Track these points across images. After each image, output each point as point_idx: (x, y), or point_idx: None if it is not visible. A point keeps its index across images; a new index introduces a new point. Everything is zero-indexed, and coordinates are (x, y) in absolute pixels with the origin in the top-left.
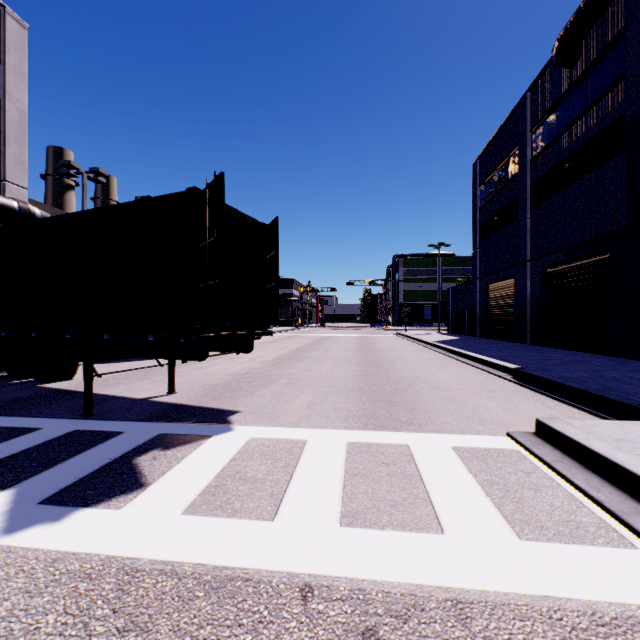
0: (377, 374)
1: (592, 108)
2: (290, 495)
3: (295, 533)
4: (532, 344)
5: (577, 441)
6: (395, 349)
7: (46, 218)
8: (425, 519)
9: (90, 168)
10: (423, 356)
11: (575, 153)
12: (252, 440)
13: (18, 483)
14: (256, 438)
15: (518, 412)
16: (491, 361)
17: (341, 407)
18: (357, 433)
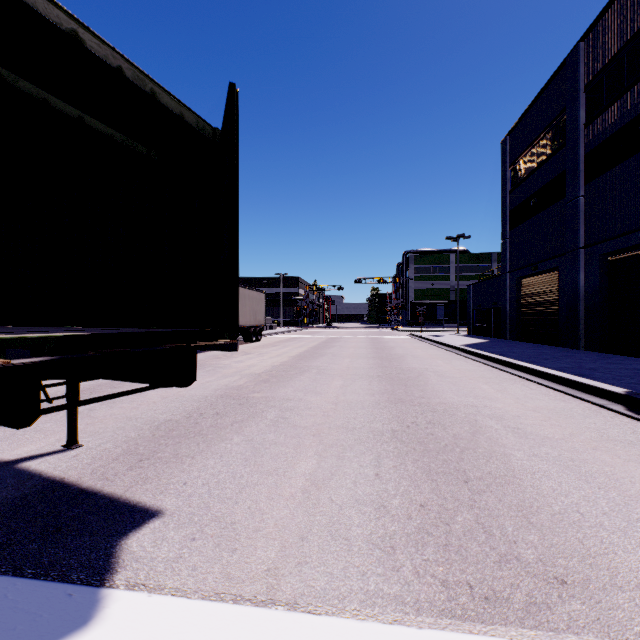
0: (411, 399)
1: None
2: None
3: None
4: (586, 349)
5: None
6: (418, 355)
7: None
8: None
9: None
10: (459, 366)
11: None
12: None
13: None
14: None
15: None
16: (571, 378)
17: (372, 497)
18: None
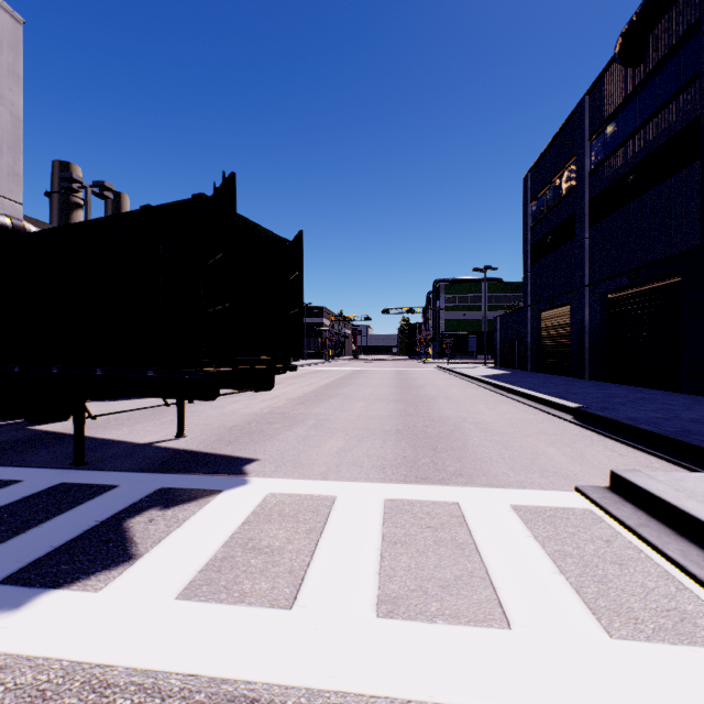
0: (418, 414)
1: (661, 112)
2: (314, 571)
3: (319, 627)
4: (591, 379)
5: (666, 500)
6: (437, 385)
7: (31, 233)
8: (485, 607)
9: (94, 182)
10: (469, 393)
11: (641, 163)
12: (270, 496)
13: None
14: (275, 494)
15: (585, 460)
16: (547, 399)
17: (377, 454)
18: (396, 487)
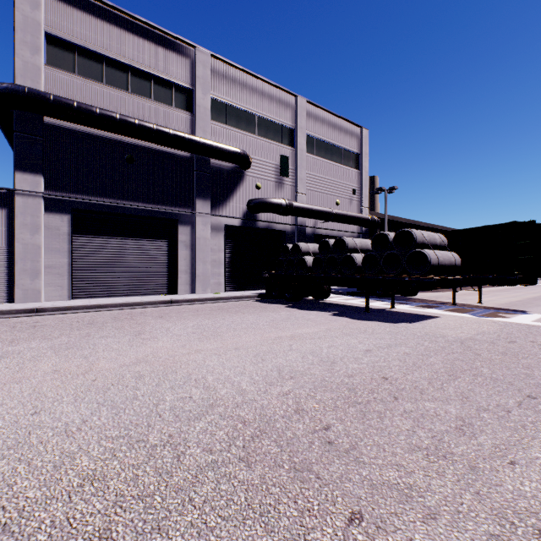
0: None
1: None
2: None
3: None
4: None
5: None
6: None
7: None
8: None
9: (389, 188)
10: None
11: None
12: None
13: (464, 313)
14: None
15: None
16: None
17: None
18: None
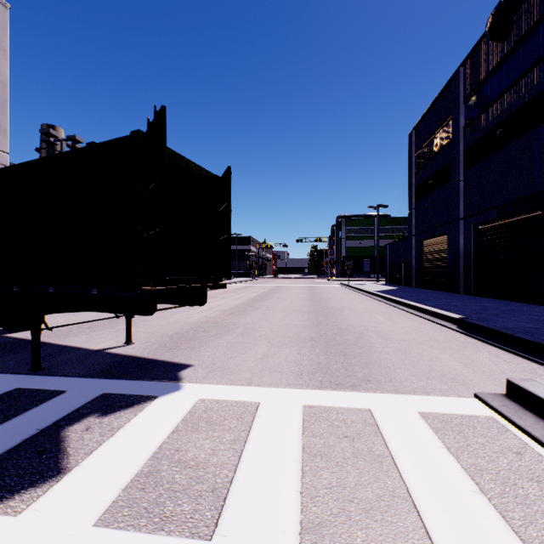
0: (327, 323)
1: (524, 77)
2: (236, 490)
3: None
4: (465, 294)
5: None
6: (341, 298)
7: None
8: (413, 537)
9: (67, 136)
10: (367, 305)
11: (507, 119)
12: (200, 402)
13: None
14: (205, 400)
15: (476, 367)
16: (434, 311)
17: (295, 360)
18: (313, 393)
